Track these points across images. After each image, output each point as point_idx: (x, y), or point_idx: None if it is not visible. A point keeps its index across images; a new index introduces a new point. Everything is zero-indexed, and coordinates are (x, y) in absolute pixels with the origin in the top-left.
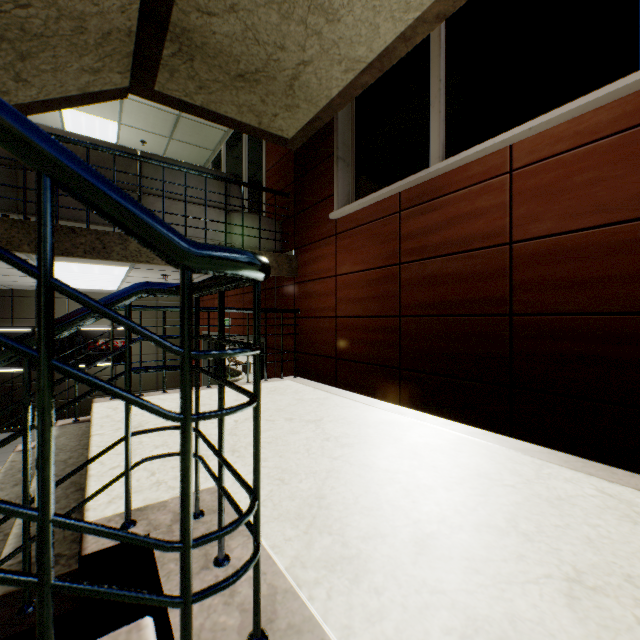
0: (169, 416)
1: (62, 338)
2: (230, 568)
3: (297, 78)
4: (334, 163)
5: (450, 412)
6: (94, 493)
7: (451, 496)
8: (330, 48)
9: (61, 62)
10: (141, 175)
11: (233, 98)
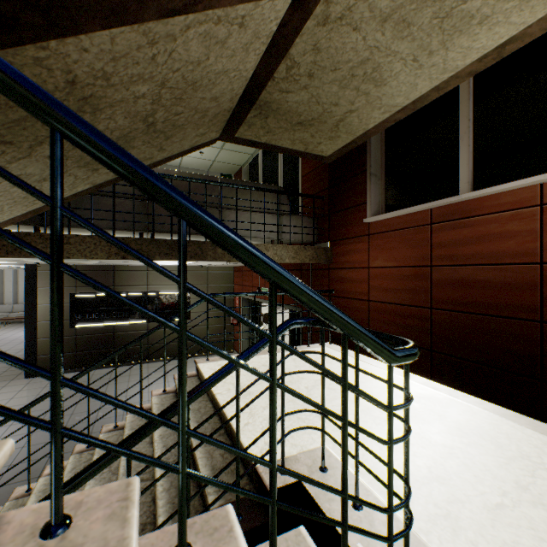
0: (385, 443)
1: (144, 300)
2: (365, 512)
3: (343, 120)
4: (367, 178)
5: (480, 392)
6: (267, 451)
7: (504, 474)
8: (374, 101)
9: (186, 135)
10: (222, 196)
11: (290, 136)
